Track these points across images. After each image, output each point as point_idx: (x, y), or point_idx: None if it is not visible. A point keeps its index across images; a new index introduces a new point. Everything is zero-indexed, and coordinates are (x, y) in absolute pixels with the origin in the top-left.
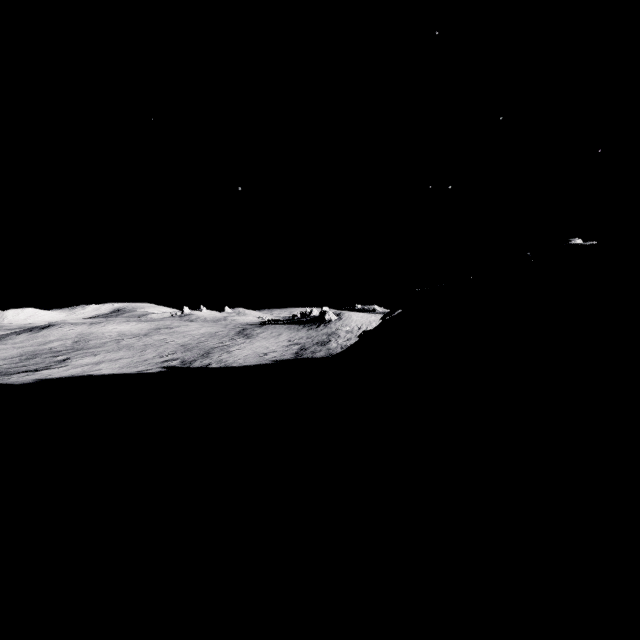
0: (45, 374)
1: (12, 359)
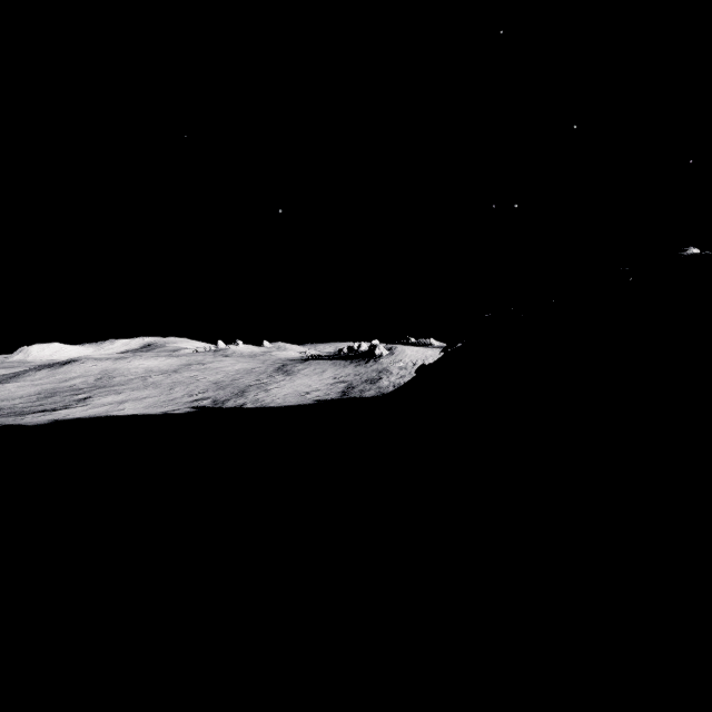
0: (62, 414)
1: (29, 397)
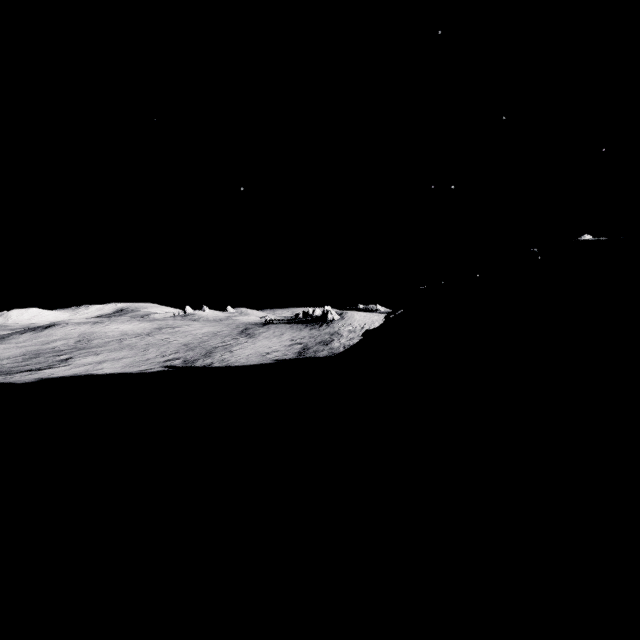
0: (47, 373)
1: (15, 358)
